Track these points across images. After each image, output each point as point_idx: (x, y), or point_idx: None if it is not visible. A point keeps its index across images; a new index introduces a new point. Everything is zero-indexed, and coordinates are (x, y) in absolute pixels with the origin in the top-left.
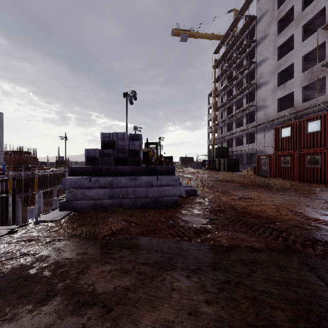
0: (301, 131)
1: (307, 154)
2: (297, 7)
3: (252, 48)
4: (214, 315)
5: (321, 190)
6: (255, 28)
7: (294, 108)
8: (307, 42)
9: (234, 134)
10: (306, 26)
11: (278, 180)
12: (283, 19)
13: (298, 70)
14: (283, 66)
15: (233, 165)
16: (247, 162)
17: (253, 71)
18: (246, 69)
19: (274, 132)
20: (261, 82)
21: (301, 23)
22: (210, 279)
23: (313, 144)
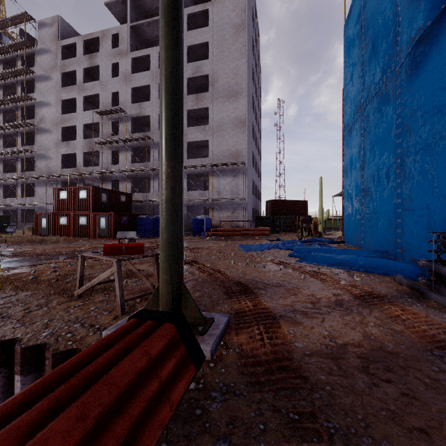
0: (75, 196)
1: (79, 215)
2: (80, 76)
3: (31, 79)
4: (12, 264)
5: (82, 241)
6: (35, 57)
7: (77, 169)
8: (88, 114)
9: (2, 181)
10: (87, 97)
11: (56, 237)
12: (67, 73)
13: (80, 135)
14: (67, 123)
15: (0, 224)
16: (23, 220)
17: (32, 107)
18: (21, 100)
19: (54, 193)
20: (43, 127)
21: (83, 93)
22: (7, 263)
23: (83, 207)
